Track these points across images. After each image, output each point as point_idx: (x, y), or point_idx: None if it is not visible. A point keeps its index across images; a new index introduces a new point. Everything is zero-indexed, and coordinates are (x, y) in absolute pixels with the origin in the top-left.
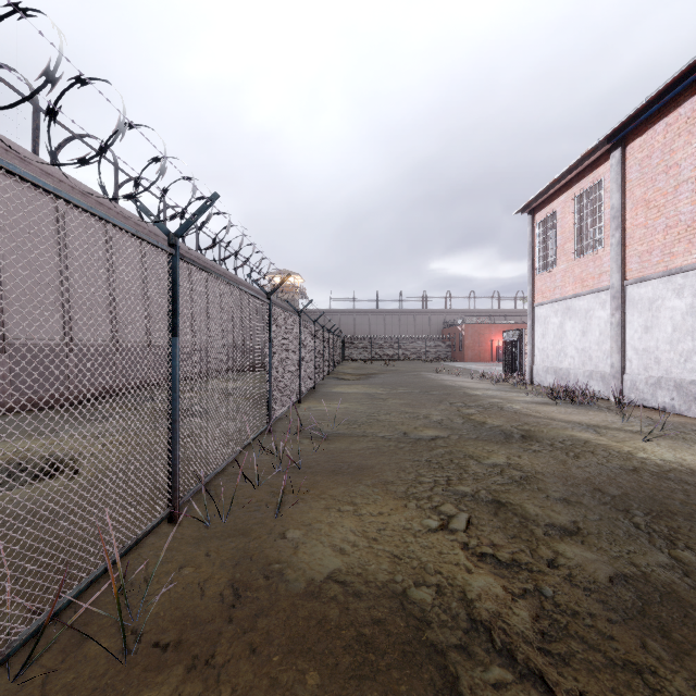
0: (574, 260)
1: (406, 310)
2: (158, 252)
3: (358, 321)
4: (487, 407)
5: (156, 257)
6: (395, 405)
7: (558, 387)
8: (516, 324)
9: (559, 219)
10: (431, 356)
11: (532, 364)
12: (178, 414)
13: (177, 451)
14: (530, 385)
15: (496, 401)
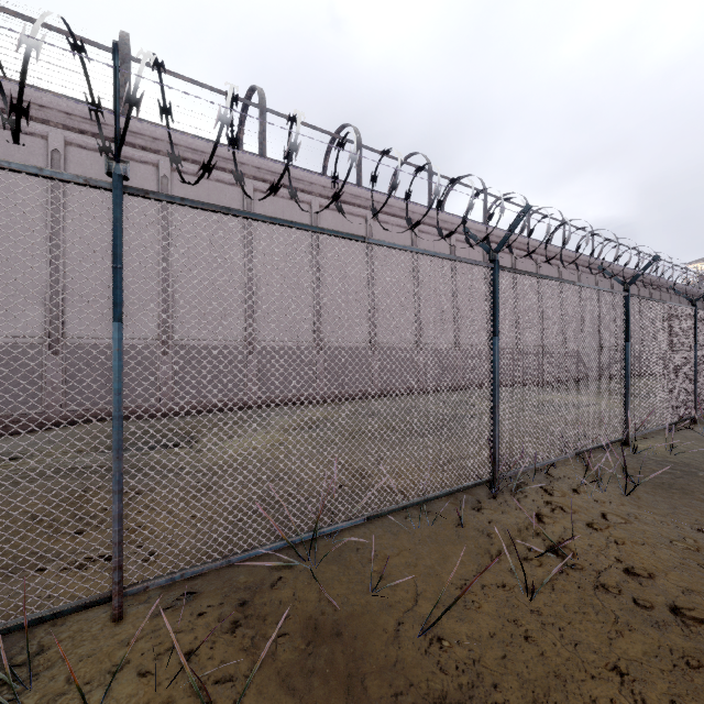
0: None
1: None
2: (689, 310)
3: None
4: None
5: (586, 279)
6: None
7: None
8: None
9: None
10: None
11: None
12: (696, 377)
13: (696, 393)
14: None
15: None
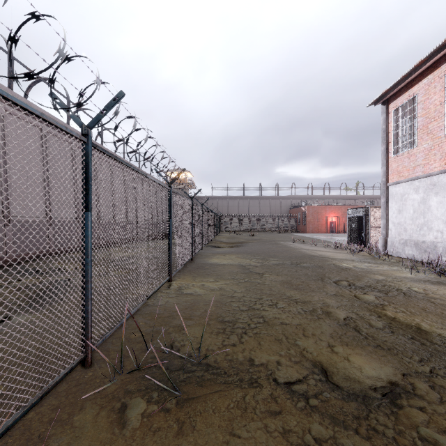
0: (444, 136)
1: (264, 196)
2: None
3: (230, 204)
4: (383, 289)
5: (58, 144)
6: (275, 285)
7: (431, 261)
8: (344, 205)
9: (421, 101)
10: (282, 228)
11: (386, 237)
12: None
13: None
14: (385, 255)
15: (382, 279)
